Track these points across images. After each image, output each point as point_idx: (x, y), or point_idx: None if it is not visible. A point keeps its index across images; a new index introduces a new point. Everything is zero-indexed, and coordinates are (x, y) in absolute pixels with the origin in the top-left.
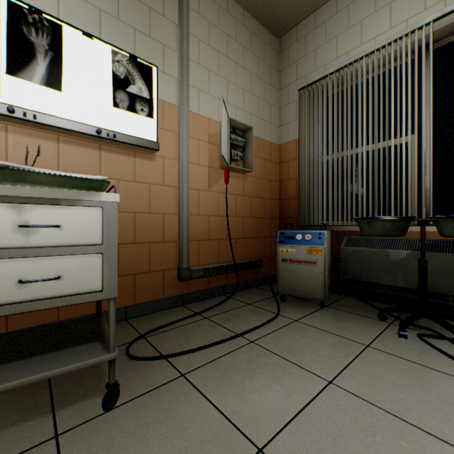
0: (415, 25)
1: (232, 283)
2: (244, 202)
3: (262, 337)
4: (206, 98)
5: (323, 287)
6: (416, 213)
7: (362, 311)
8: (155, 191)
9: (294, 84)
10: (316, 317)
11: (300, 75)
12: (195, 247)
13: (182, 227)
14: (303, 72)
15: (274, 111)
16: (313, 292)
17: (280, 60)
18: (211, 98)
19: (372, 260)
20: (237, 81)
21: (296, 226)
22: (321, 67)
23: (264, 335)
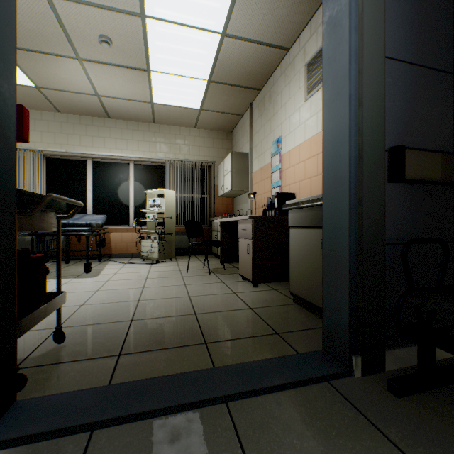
0: (37, 148)
1: None
2: None
3: None
4: None
5: None
6: None
7: None
8: None
9: None
10: None
11: None
12: None
13: None
14: None
15: None
16: None
17: None
18: None
19: (18, 242)
20: None
21: None
22: None
23: None
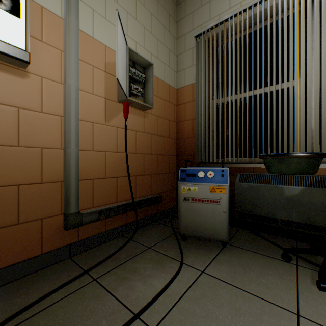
0: None
1: (132, 221)
2: (144, 139)
3: (167, 315)
4: (101, 22)
5: (226, 227)
6: (311, 150)
7: (263, 249)
8: (28, 118)
9: (190, 33)
10: (222, 263)
11: (196, 25)
12: (88, 187)
13: (69, 164)
14: (198, 21)
15: (172, 57)
16: (216, 233)
17: (178, 12)
18: (108, 24)
19: (266, 196)
20: (138, 17)
21: (192, 163)
22: (216, 16)
23: (170, 311)
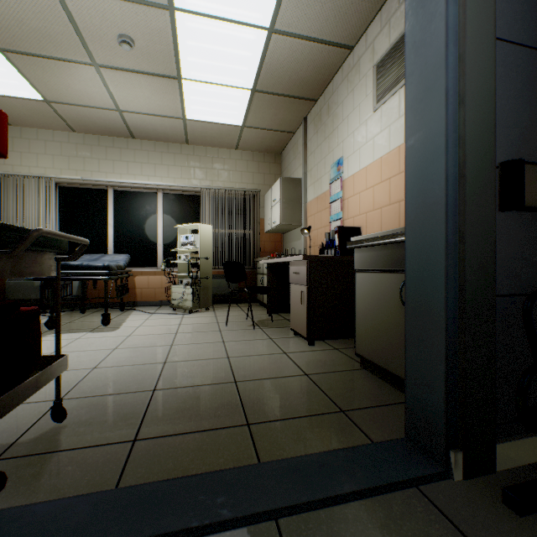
0: (47, 175)
1: None
2: None
3: None
4: None
5: None
6: None
7: None
8: None
9: None
10: None
11: None
12: None
13: None
14: None
15: None
16: None
17: None
18: None
19: (26, 287)
20: None
21: None
22: None
23: None
